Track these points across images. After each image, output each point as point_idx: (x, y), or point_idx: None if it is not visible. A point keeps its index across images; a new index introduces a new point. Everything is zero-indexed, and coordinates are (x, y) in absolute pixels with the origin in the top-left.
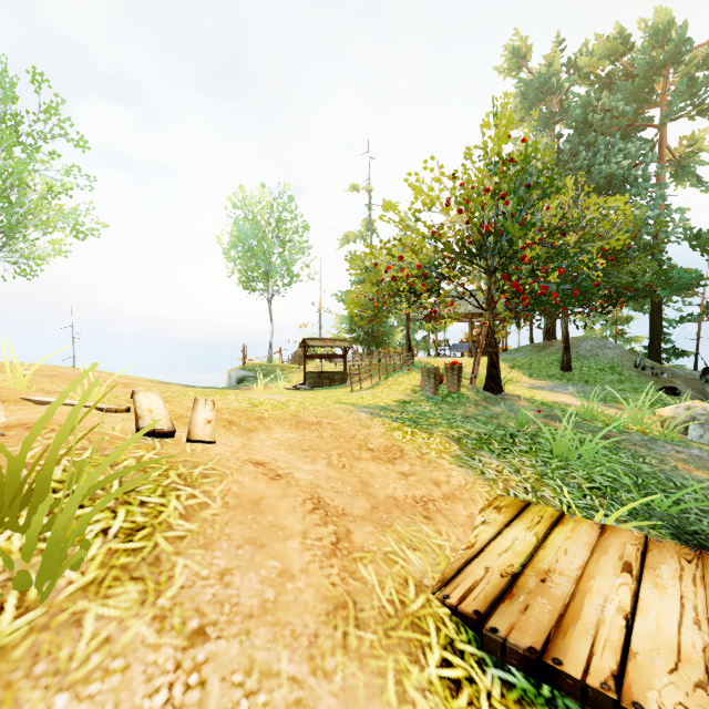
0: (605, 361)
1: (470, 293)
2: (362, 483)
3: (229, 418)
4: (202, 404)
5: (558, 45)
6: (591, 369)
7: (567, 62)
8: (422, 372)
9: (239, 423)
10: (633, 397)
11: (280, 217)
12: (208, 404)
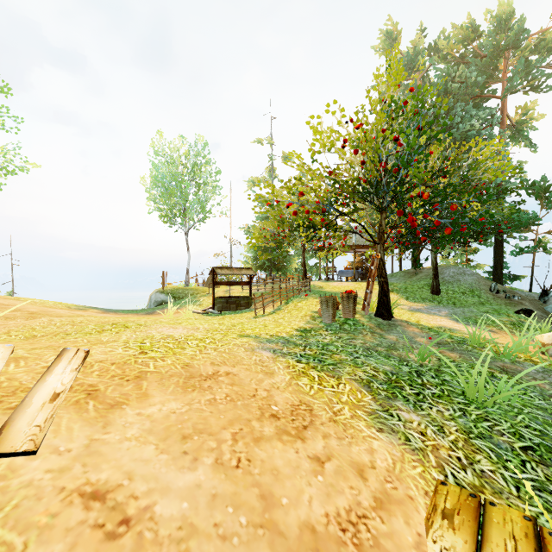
0: (466, 286)
1: (364, 227)
2: (264, 500)
3: (94, 382)
4: (65, 361)
5: (421, 33)
6: (455, 292)
7: (428, 46)
8: (321, 301)
9: (104, 392)
10: (498, 319)
11: (196, 162)
12: (76, 359)
